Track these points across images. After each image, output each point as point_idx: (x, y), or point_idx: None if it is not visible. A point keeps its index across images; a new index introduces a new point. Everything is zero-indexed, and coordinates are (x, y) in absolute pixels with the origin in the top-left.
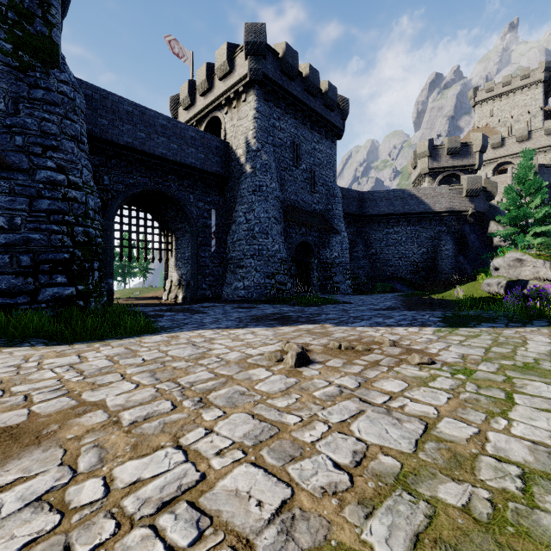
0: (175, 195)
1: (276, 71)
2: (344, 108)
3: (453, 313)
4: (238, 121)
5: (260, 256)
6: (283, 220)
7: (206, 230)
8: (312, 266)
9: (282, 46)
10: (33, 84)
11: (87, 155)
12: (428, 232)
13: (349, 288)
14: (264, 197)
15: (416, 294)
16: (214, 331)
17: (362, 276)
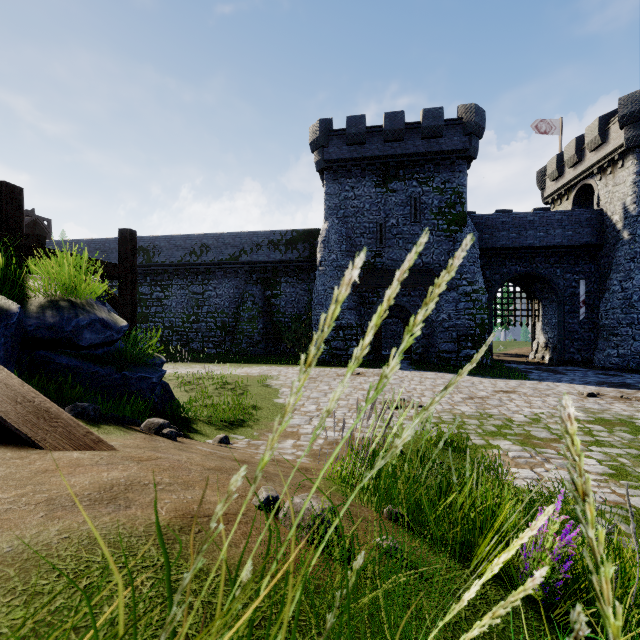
0: (541, 273)
1: None
2: None
3: None
4: (613, 188)
5: (639, 325)
6: None
7: (574, 298)
8: None
9: None
10: (455, 241)
11: (480, 268)
12: None
13: None
14: None
15: None
16: (562, 383)
17: None
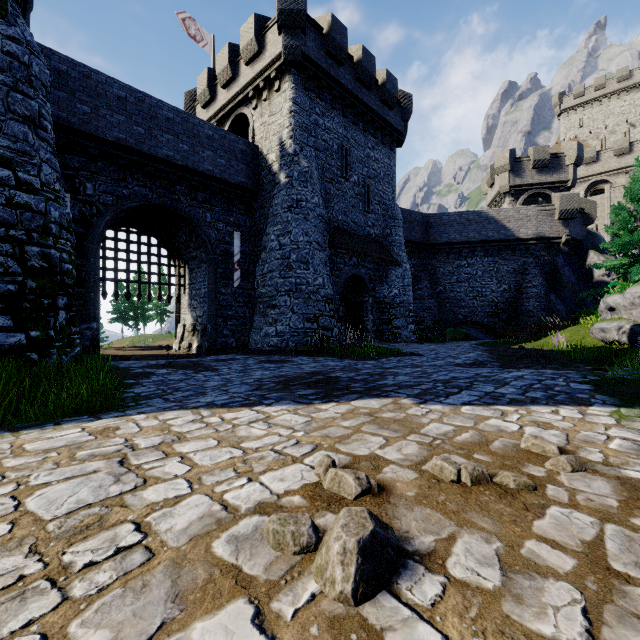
0: (186, 211)
1: (319, 52)
2: (406, 107)
3: (597, 375)
4: (269, 118)
5: (298, 293)
6: (328, 246)
7: (228, 259)
8: (365, 306)
9: (327, 19)
10: None
11: (52, 147)
12: (510, 265)
13: (413, 335)
14: (304, 215)
15: (499, 342)
16: (198, 413)
17: (427, 320)
